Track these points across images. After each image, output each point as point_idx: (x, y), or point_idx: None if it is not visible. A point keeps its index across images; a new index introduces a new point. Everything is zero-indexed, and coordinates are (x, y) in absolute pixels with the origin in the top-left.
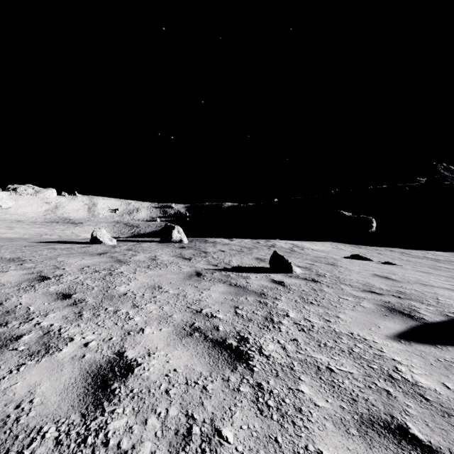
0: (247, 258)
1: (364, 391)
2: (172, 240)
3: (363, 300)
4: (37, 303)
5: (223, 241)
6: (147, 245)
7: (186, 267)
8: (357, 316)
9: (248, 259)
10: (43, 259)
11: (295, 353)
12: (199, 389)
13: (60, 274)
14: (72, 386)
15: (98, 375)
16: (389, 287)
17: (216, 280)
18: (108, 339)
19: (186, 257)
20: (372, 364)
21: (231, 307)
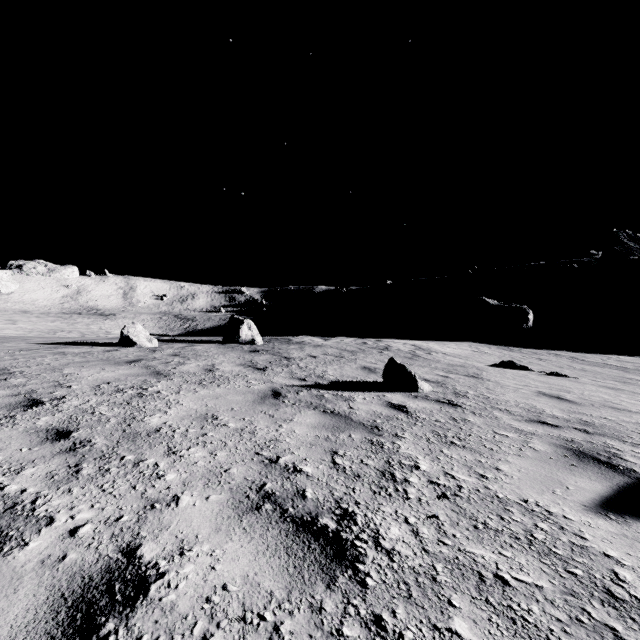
0: (349, 367)
1: (572, 630)
2: (239, 341)
3: (532, 437)
4: (10, 448)
5: (315, 341)
6: (203, 348)
7: (257, 383)
8: (528, 466)
9: (351, 369)
10: (41, 371)
11: (436, 544)
12: (266, 634)
13: (61, 396)
14: (26, 630)
15: (82, 602)
16: (566, 414)
17: (303, 404)
18: (114, 519)
19: (259, 367)
20: (572, 567)
21: (326, 452)
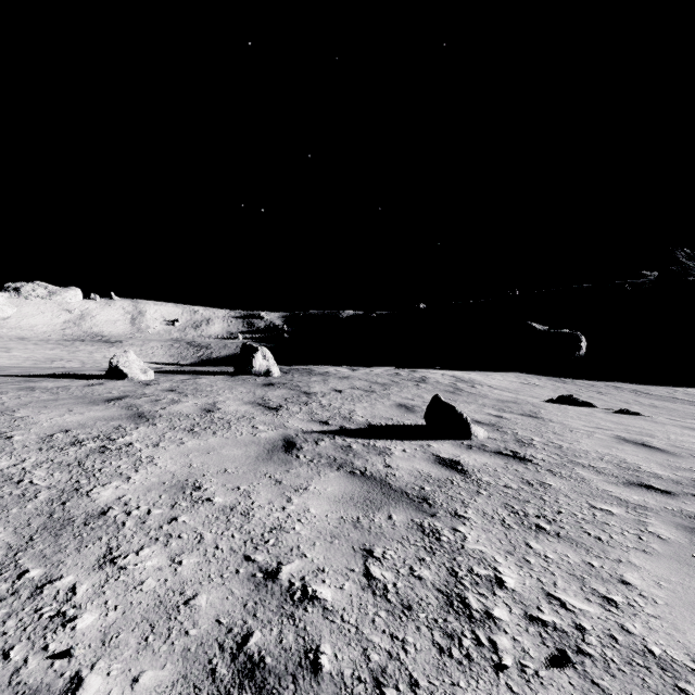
0: (381, 405)
1: None
2: (252, 372)
3: (646, 514)
4: None
5: (340, 372)
6: (208, 381)
7: (266, 429)
8: (669, 575)
9: (384, 407)
10: None
11: None
12: None
13: None
14: None
15: None
16: (670, 472)
17: (324, 461)
18: None
19: (272, 405)
20: None
21: (355, 553)
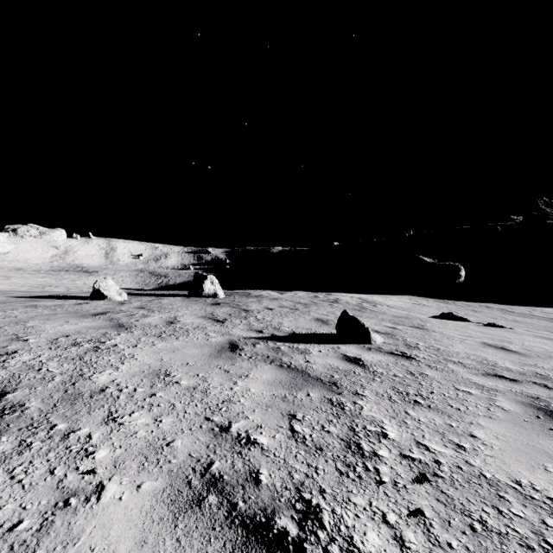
0: (303, 319)
1: None
2: (203, 294)
3: (496, 394)
4: None
5: (271, 295)
6: (169, 301)
7: (216, 335)
8: (505, 431)
9: (305, 320)
10: (4, 324)
11: None
12: None
13: (13, 351)
14: None
15: None
16: (519, 367)
17: (259, 358)
18: (8, 527)
19: (219, 319)
20: None
21: (283, 416)
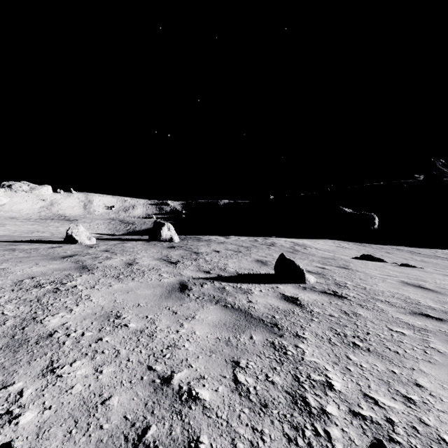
0: (245, 261)
1: None
2: (161, 239)
3: (427, 334)
4: None
5: (219, 239)
6: (131, 245)
7: (168, 276)
8: None
9: (247, 261)
10: None
11: None
12: None
13: None
14: None
15: None
16: (440, 305)
17: (206, 298)
18: None
19: (173, 261)
20: None
21: (227, 364)
